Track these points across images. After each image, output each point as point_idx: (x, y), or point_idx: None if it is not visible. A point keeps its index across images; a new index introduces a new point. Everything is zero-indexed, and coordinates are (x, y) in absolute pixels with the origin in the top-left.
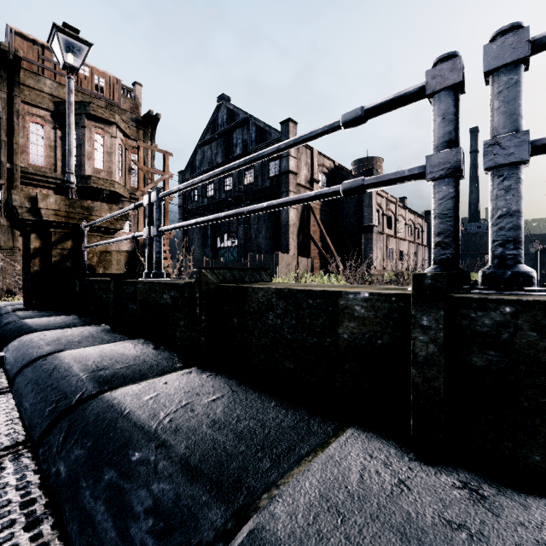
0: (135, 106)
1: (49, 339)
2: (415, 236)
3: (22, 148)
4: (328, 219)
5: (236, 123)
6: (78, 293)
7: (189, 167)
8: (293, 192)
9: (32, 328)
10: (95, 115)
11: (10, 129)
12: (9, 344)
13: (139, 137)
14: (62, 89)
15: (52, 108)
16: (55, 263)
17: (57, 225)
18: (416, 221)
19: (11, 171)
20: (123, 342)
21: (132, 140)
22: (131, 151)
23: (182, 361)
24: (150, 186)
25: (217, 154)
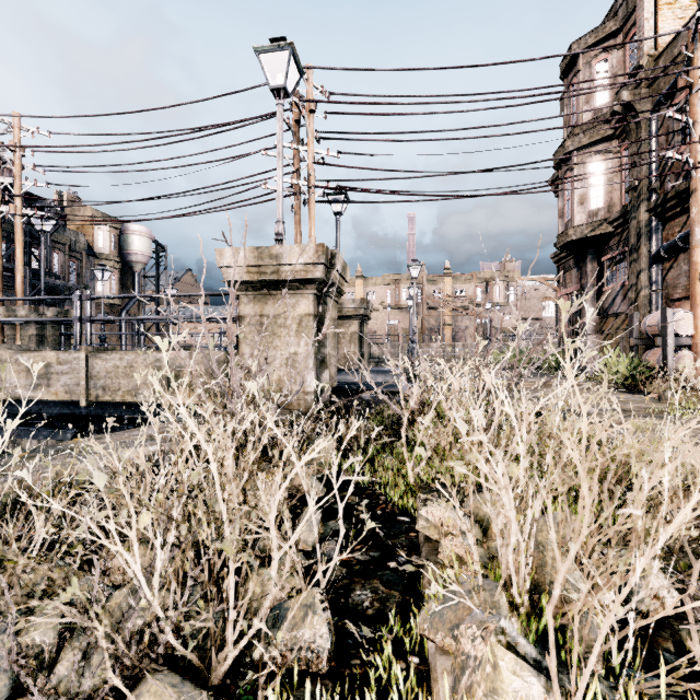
0: None
1: None
2: None
3: None
4: None
5: None
6: None
7: None
8: None
9: None
10: None
11: None
12: None
13: None
14: None
15: None
16: None
17: None
18: None
19: None
20: None
21: None
22: None
23: None
24: None
25: None
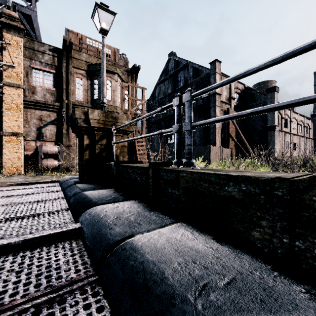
0: (126, 63)
1: (112, 217)
2: (304, 132)
3: (72, 91)
4: (241, 123)
5: (180, 67)
6: (115, 174)
7: (152, 97)
8: (218, 106)
9: (93, 200)
10: (107, 70)
11: (67, 82)
12: (82, 215)
13: (129, 80)
14: (91, 57)
15: (86, 69)
16: (97, 153)
17: (98, 129)
18: (305, 121)
19: (68, 104)
20: (175, 227)
21: (125, 82)
22: (125, 89)
23: (291, 279)
24: (134, 108)
25: (168, 88)
